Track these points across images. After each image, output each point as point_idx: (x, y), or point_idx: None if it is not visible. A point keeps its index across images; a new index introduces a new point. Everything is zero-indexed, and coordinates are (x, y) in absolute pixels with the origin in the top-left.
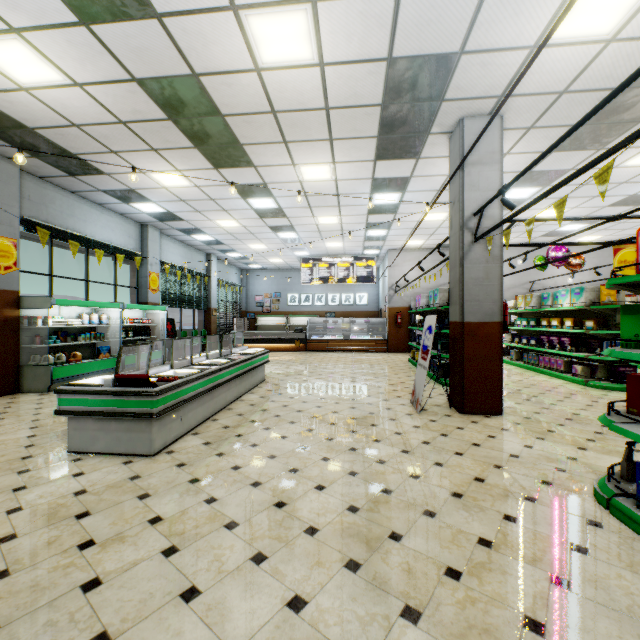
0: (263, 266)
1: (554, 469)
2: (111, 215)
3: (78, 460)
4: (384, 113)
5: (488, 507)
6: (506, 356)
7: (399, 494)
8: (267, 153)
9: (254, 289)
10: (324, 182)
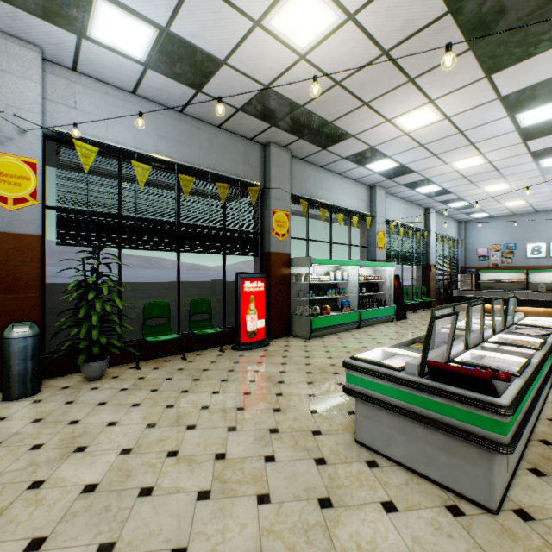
0: (490, 214)
1: None
2: (347, 182)
3: (373, 465)
4: None
5: None
6: None
7: None
8: None
9: (475, 242)
10: None
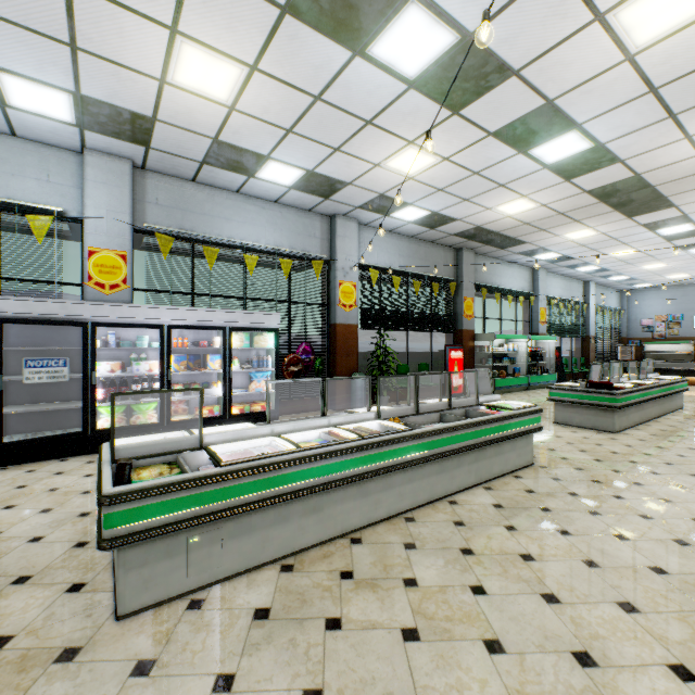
0: (654, 284)
1: None
2: (513, 267)
3: (564, 427)
4: None
5: None
6: None
7: None
8: (694, 194)
9: (638, 312)
10: None
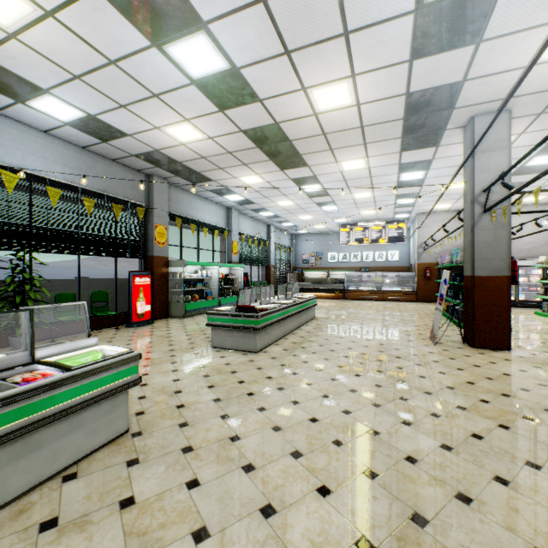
0: (308, 231)
1: (537, 384)
2: (211, 204)
3: (219, 351)
4: (405, 123)
5: (470, 395)
6: (541, 309)
7: (409, 383)
8: (318, 157)
9: (301, 250)
10: (359, 170)
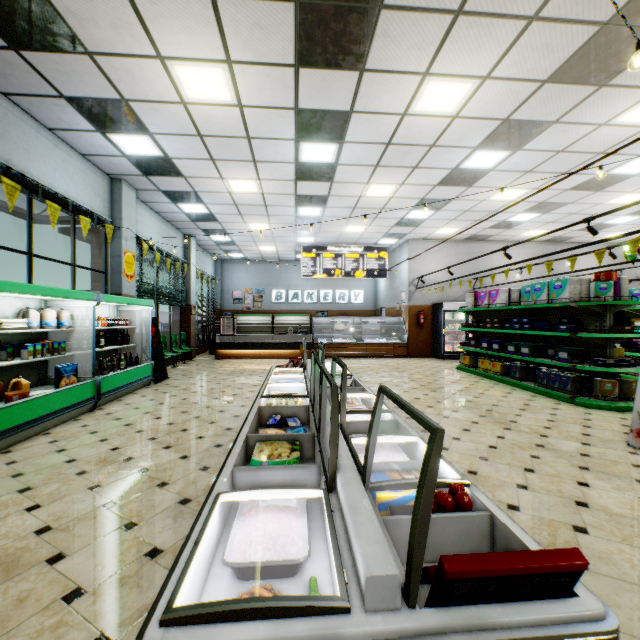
0: (245, 255)
1: None
2: (69, 153)
3: None
4: None
5: None
6: None
7: None
8: (406, 38)
9: (231, 283)
10: (435, 119)
